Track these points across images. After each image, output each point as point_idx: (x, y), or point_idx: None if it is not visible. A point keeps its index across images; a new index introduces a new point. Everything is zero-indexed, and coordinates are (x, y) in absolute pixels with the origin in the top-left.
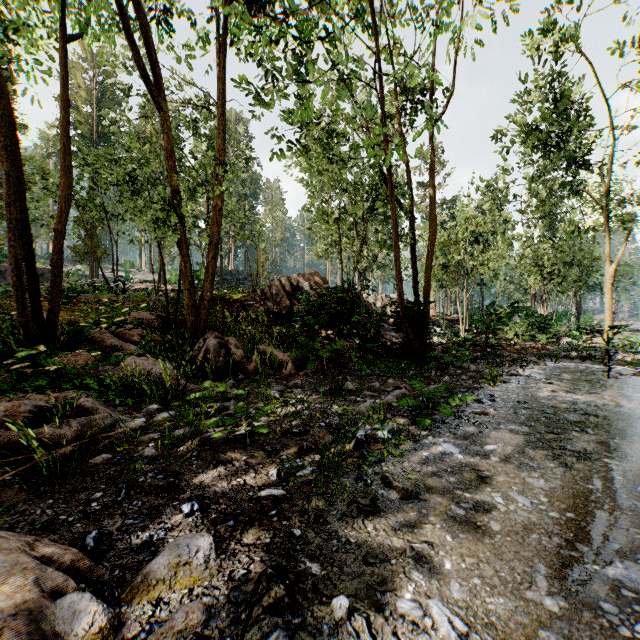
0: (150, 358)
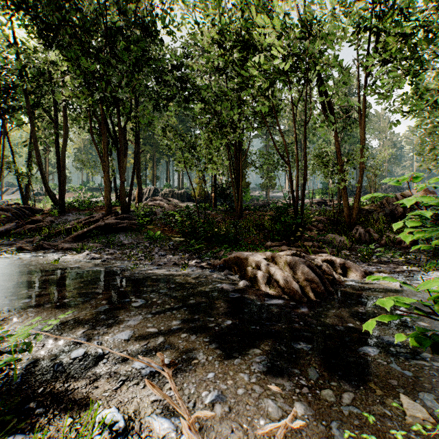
0: (336, 235)
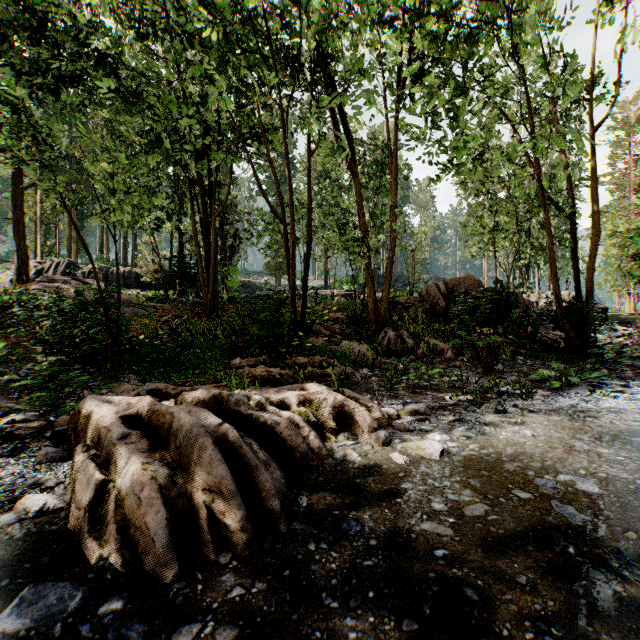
0: (355, 342)
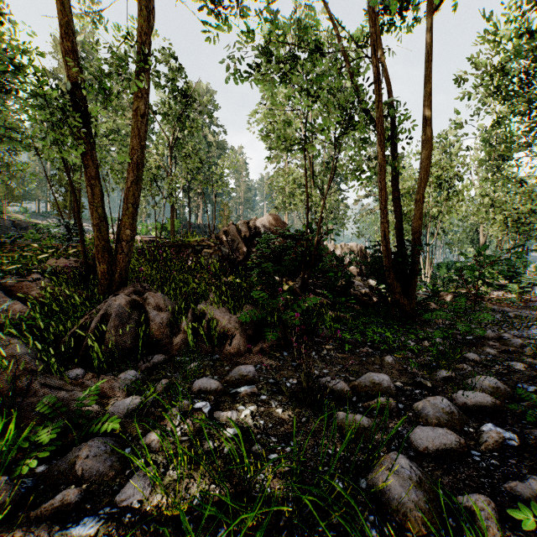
0: None
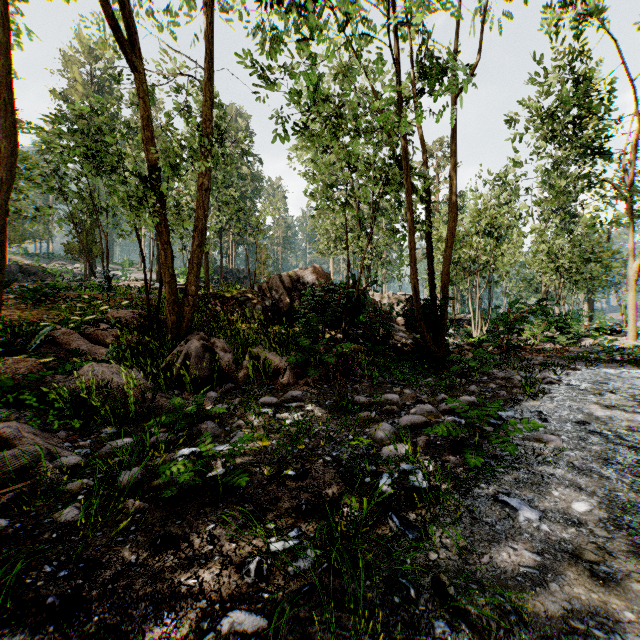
0: (114, 365)
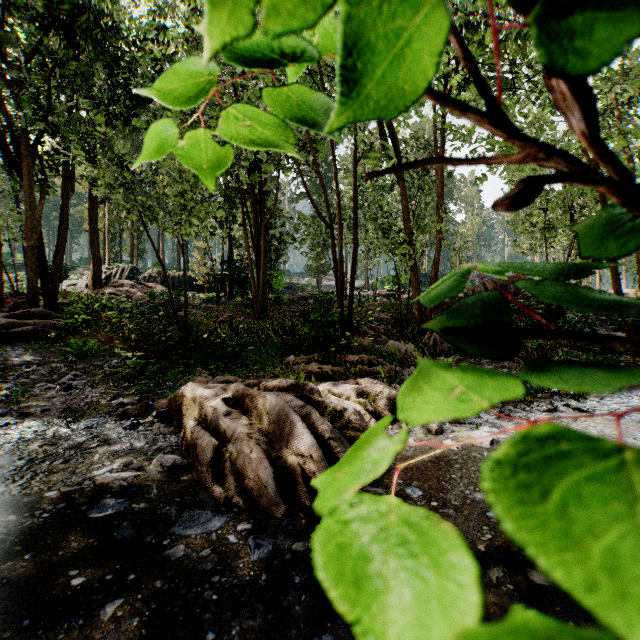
0: (401, 342)
